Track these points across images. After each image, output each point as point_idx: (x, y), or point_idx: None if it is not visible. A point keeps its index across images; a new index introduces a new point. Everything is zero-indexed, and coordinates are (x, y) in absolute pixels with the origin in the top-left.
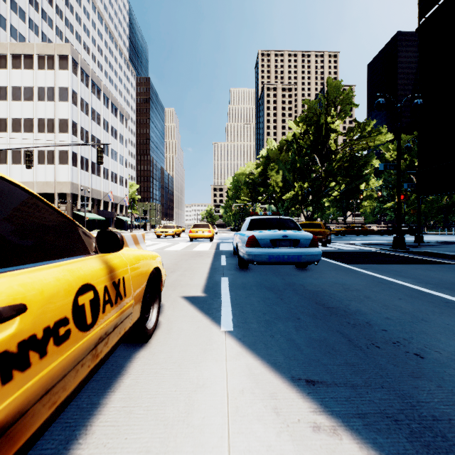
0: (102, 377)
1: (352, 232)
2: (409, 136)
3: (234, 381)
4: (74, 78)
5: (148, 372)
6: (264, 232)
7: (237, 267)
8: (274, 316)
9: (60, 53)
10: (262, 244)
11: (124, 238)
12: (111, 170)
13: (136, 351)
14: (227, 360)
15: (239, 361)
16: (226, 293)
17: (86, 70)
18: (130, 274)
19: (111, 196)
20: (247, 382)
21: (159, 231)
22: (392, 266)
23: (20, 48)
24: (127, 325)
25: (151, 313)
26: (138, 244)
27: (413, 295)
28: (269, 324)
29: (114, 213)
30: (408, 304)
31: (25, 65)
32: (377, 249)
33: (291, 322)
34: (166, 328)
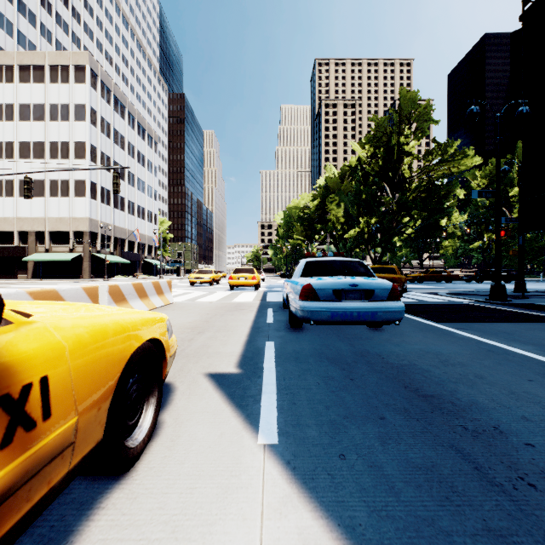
0: None
1: (431, 279)
2: (501, 160)
3: None
4: (93, 93)
5: None
6: (325, 280)
7: (287, 326)
8: (342, 413)
9: (76, 63)
10: (322, 297)
11: (143, 286)
12: (137, 204)
13: (106, 491)
14: (264, 518)
15: (285, 521)
16: (270, 369)
17: (107, 83)
18: (71, 365)
19: (138, 235)
20: None
21: (193, 277)
22: (497, 325)
23: (29, 58)
24: (59, 470)
25: (143, 413)
26: (162, 294)
27: None
28: (335, 429)
29: (142, 255)
30: None
31: (34, 78)
32: (469, 300)
33: (371, 425)
34: (169, 437)
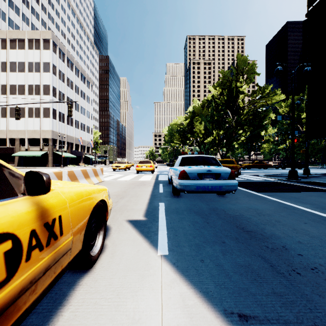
0: (43, 309)
1: (255, 167)
2: (297, 97)
3: (168, 315)
4: (54, 55)
5: (87, 303)
6: (193, 168)
7: (171, 194)
8: (202, 240)
9: (44, 38)
10: (191, 177)
11: (87, 171)
12: (80, 122)
13: (81, 277)
14: (163, 289)
15: (173, 290)
16: (162, 217)
17: (62, 49)
18: (69, 211)
19: (81, 140)
20: (181, 317)
21: (114, 166)
22: (291, 193)
23: (15, 34)
24: (65, 261)
25: (97, 239)
26: (98, 175)
27: (315, 219)
28: (199, 248)
29: (83, 153)
30: (313, 228)
31: (19, 46)
32: (276, 179)
33: (217, 246)
34: (110, 252)
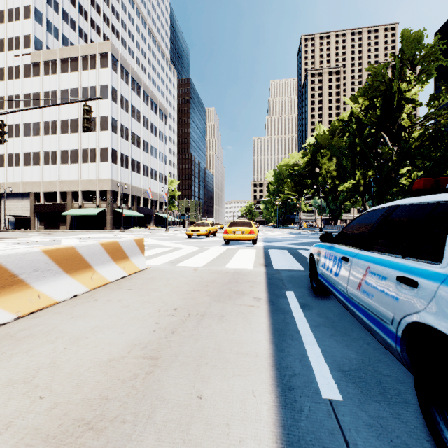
0: None
1: None
2: None
3: None
4: (114, 75)
5: None
6: None
7: None
8: None
9: (101, 52)
10: None
11: (77, 252)
12: (151, 167)
13: None
14: None
15: None
16: None
17: (126, 67)
18: None
19: (150, 193)
20: None
21: (190, 229)
22: None
23: (67, 52)
24: None
25: None
26: (126, 258)
27: None
28: None
29: (154, 210)
30: None
31: (71, 68)
32: None
33: None
34: None
